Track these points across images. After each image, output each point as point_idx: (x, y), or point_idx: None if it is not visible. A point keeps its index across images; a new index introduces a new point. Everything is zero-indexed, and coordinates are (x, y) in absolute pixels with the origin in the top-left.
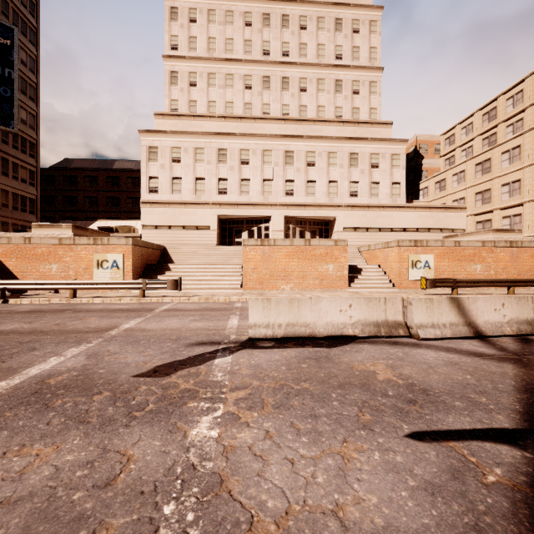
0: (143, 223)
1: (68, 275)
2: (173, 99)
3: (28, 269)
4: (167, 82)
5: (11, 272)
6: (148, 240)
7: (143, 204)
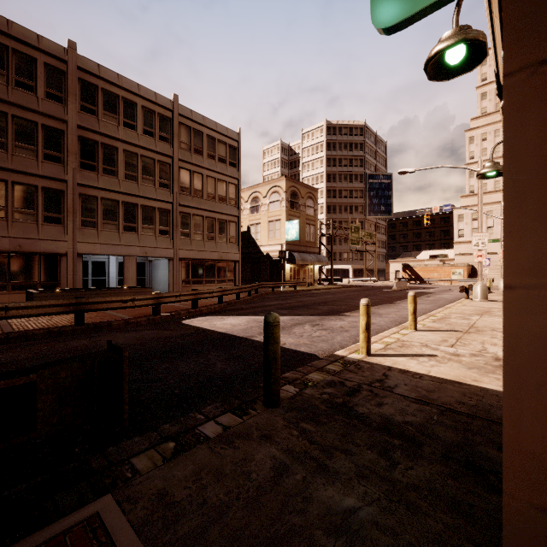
0: (455, 252)
1: (441, 277)
2: (471, 185)
3: (426, 275)
4: (467, 177)
5: (420, 276)
6: (457, 261)
7: (455, 243)
